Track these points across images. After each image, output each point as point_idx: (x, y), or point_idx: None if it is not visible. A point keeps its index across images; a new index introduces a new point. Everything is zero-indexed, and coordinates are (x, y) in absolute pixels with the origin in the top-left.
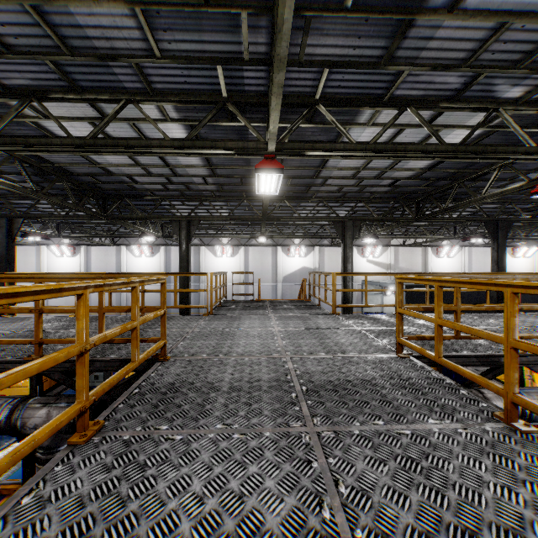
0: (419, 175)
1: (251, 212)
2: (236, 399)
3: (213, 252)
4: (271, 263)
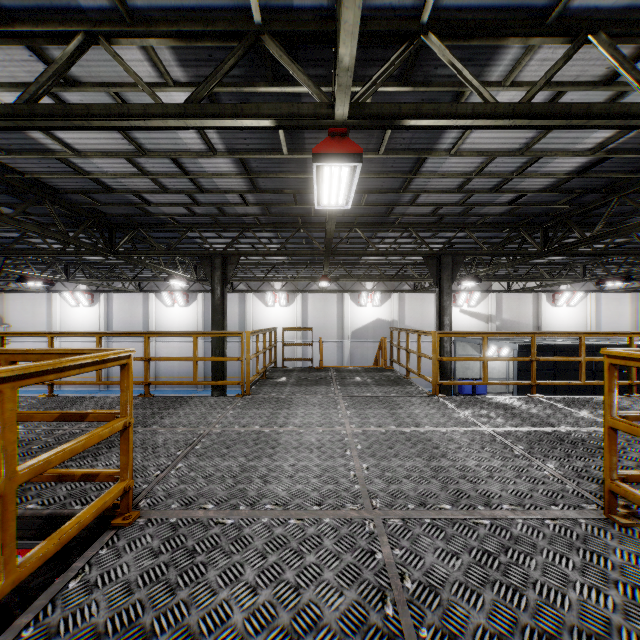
0: (561, 184)
1: (310, 247)
2: None
3: (262, 300)
4: (337, 314)
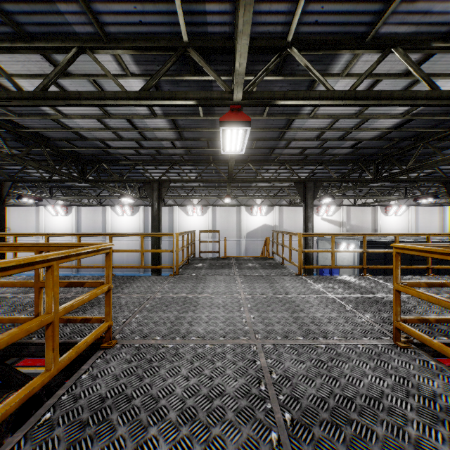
0: (384, 135)
1: (218, 175)
2: (186, 446)
3: (185, 211)
4: (236, 221)
